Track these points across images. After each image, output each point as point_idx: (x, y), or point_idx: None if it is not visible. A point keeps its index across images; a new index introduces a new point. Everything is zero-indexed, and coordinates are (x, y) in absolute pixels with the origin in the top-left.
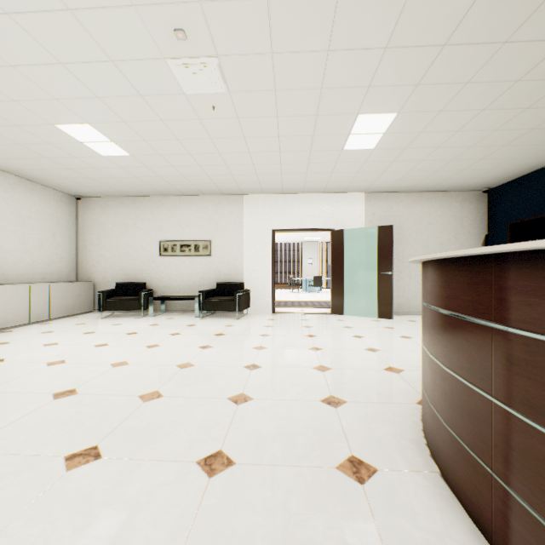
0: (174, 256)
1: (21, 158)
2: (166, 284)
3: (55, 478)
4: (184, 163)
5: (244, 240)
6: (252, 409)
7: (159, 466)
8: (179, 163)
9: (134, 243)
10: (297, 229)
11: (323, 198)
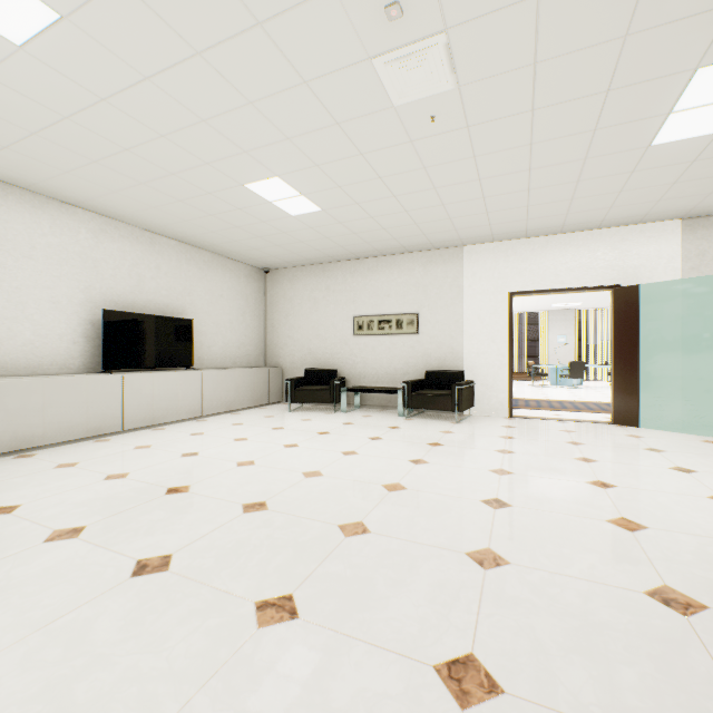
0: (370, 336)
1: (214, 231)
2: (360, 372)
3: (245, 635)
4: (385, 211)
5: (465, 311)
6: (511, 582)
7: (377, 657)
8: (379, 211)
9: (324, 321)
10: (550, 290)
11: (596, 238)
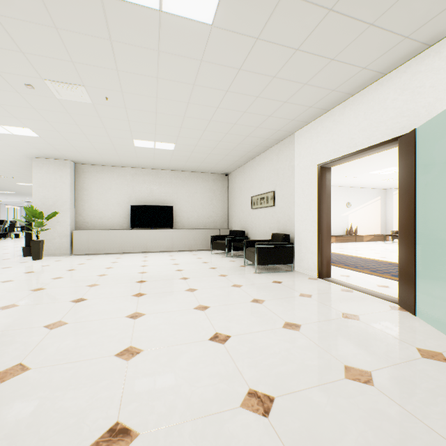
0: (257, 209)
1: (170, 164)
2: (254, 233)
3: None
4: (197, 134)
5: (295, 185)
6: None
7: None
8: (195, 135)
9: (243, 201)
10: (345, 155)
11: (385, 85)
